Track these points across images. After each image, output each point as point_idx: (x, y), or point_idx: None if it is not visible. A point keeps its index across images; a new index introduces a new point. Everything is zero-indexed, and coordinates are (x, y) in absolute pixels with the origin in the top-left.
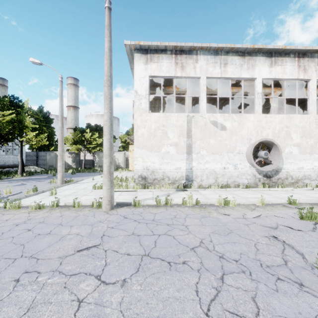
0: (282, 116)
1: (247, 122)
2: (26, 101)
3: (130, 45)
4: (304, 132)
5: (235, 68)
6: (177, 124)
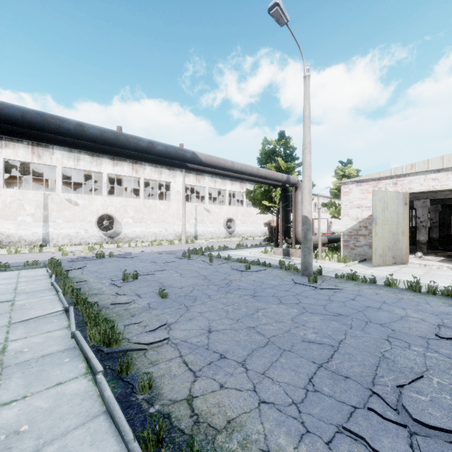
0: (122, 198)
1: (96, 201)
2: None
3: None
4: (136, 209)
5: (87, 163)
6: (34, 200)
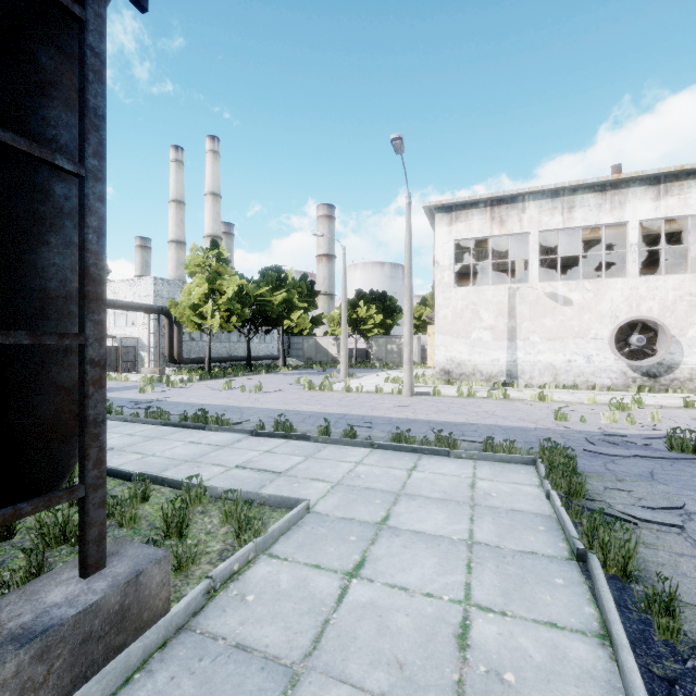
0: (682, 277)
1: (611, 292)
2: (289, 271)
3: (429, 206)
4: None
5: (589, 211)
6: (494, 301)
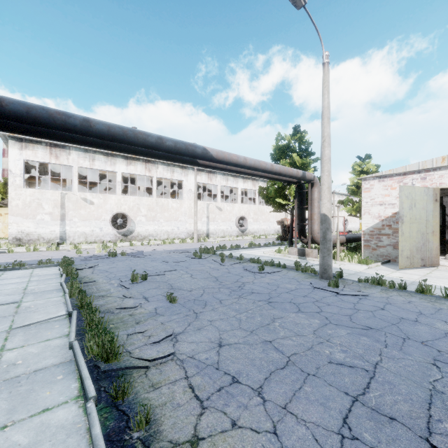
0: (135, 197)
1: (110, 200)
2: None
3: (4, 134)
4: (149, 208)
5: (101, 163)
6: (52, 199)
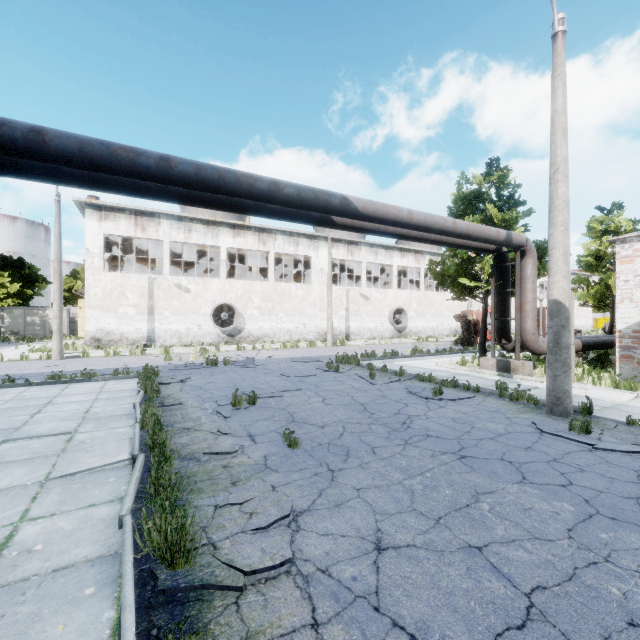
0: (245, 282)
1: (212, 287)
2: None
3: (80, 201)
4: (264, 297)
5: (200, 235)
6: (138, 286)
